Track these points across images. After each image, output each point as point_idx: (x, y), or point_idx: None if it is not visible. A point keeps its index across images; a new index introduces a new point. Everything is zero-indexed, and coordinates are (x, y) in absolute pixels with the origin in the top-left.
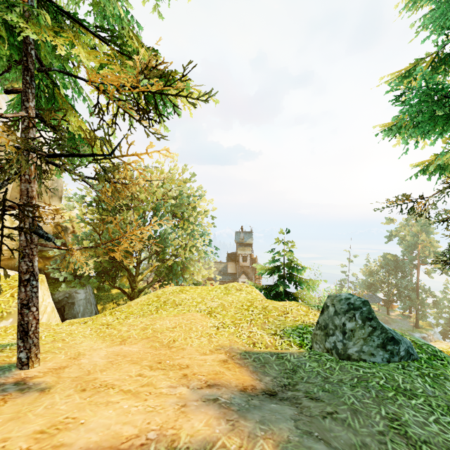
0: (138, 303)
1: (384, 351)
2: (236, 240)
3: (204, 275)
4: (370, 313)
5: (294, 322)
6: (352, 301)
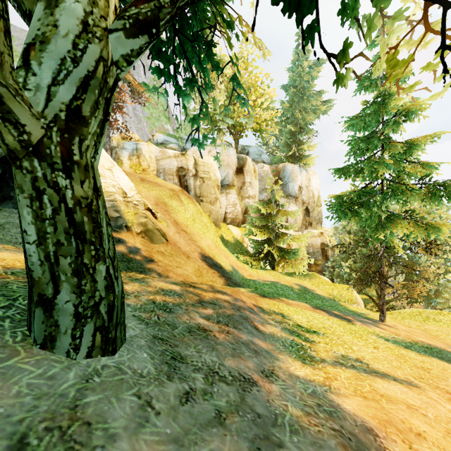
0: (406, 313)
1: None
2: None
3: None
4: None
5: None
6: None
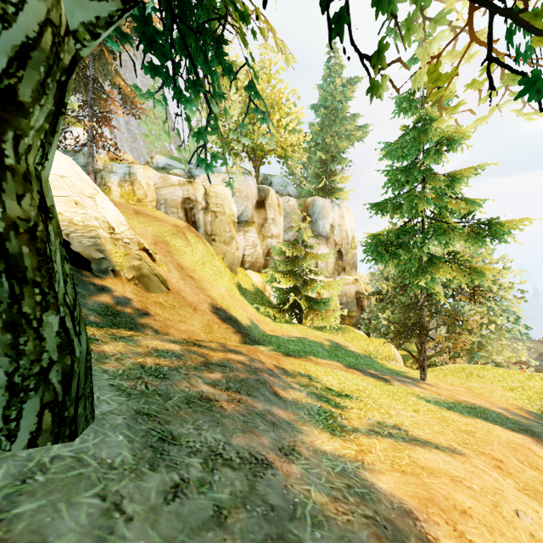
0: (448, 369)
1: None
2: None
3: (509, 357)
4: None
5: None
6: None
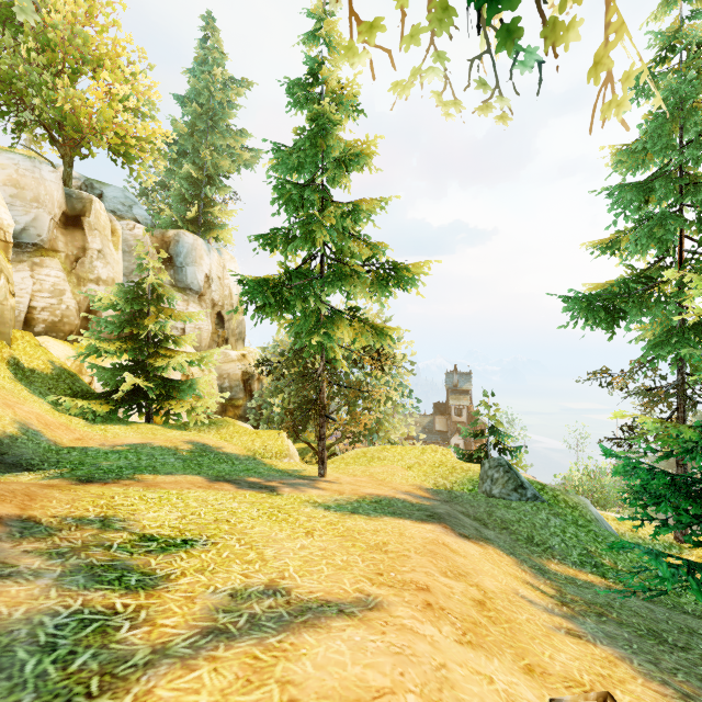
0: (350, 456)
1: (516, 493)
2: (447, 384)
3: (403, 433)
4: (508, 469)
5: (473, 478)
6: (500, 462)
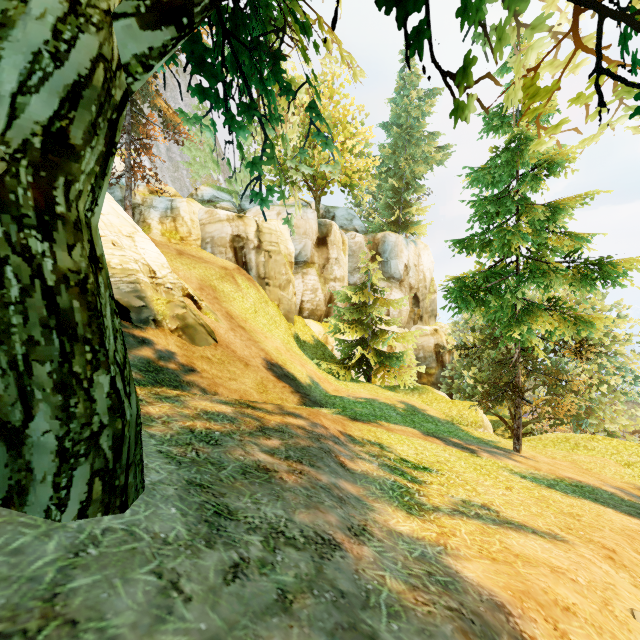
0: (549, 439)
1: None
2: None
3: (625, 425)
4: None
5: None
6: None
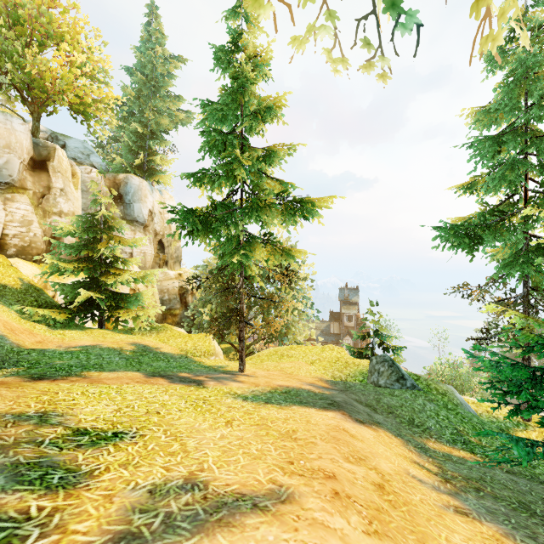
0: (264, 354)
1: (398, 383)
2: (340, 297)
3: (306, 335)
4: (392, 364)
5: (363, 371)
6: (385, 358)
